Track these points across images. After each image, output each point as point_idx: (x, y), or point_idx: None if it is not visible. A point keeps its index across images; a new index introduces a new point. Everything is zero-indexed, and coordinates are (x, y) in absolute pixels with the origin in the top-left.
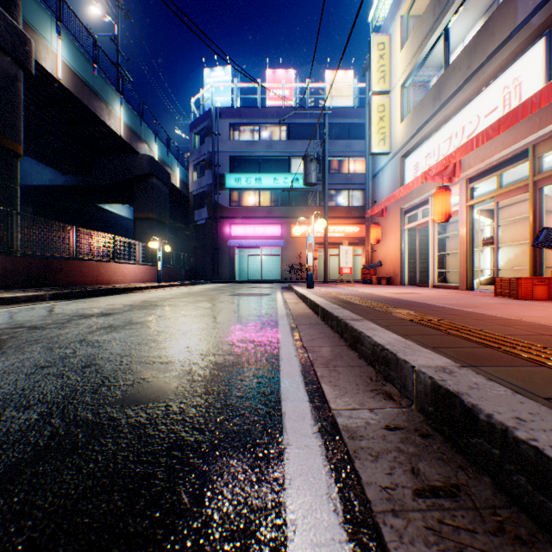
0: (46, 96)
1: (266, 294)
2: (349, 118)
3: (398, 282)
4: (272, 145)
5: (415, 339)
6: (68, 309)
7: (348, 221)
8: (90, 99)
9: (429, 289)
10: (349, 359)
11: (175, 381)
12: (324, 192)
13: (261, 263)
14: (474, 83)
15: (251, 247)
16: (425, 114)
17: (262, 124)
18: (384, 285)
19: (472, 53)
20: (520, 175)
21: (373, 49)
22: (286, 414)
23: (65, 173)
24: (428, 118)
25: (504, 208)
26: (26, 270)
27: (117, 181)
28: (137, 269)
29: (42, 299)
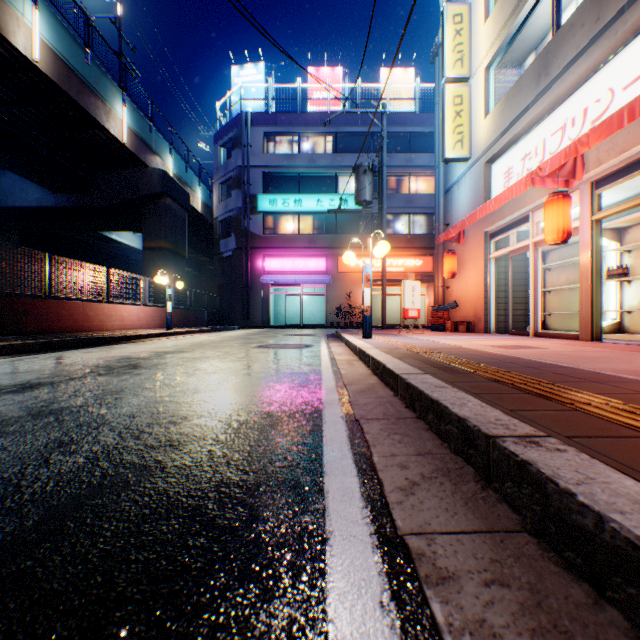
0: (21, 87)
1: (307, 345)
2: (410, 126)
3: (481, 328)
4: (316, 159)
5: None
6: None
7: (409, 252)
8: (81, 93)
9: (533, 339)
10: None
11: None
12: (382, 213)
13: (302, 304)
14: (608, 40)
15: (289, 285)
16: (524, 98)
17: (303, 133)
18: (462, 332)
19: None
20: None
21: (447, 22)
22: None
23: (56, 192)
24: (528, 104)
25: (638, 225)
26: None
27: (121, 202)
28: (141, 311)
29: None
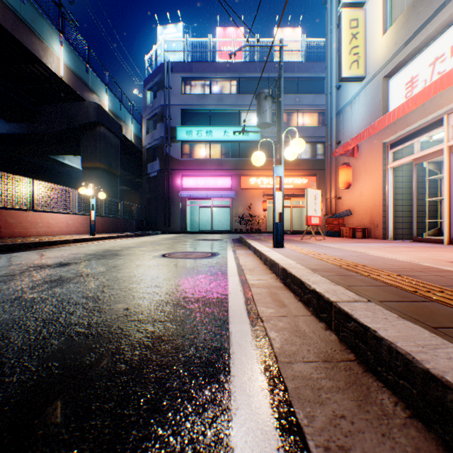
0: None
1: (212, 254)
2: (298, 72)
3: (379, 235)
4: (223, 98)
5: None
6: None
7: (297, 173)
8: (16, 27)
9: None
10: None
11: None
12: (280, 134)
13: (212, 214)
14: None
15: (202, 199)
16: None
17: (213, 78)
18: (359, 238)
19: None
20: None
21: None
22: None
23: (10, 121)
24: (445, 0)
25: None
26: None
27: (63, 129)
28: (70, 219)
29: None
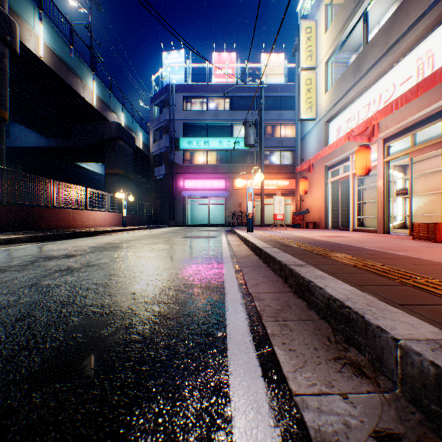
0: (30, 72)
1: (213, 236)
2: (281, 92)
3: (322, 226)
4: (218, 114)
5: (372, 291)
6: (38, 250)
7: (280, 176)
8: (68, 75)
9: (350, 232)
10: (298, 309)
11: (109, 342)
12: (261, 152)
13: (209, 210)
14: (391, 56)
15: (200, 198)
16: (347, 85)
17: (210, 97)
18: (311, 228)
19: (389, 31)
20: (429, 135)
21: (301, 32)
22: (236, 402)
23: (48, 137)
24: (349, 88)
25: (414, 163)
26: (9, 216)
27: (91, 143)
28: (106, 215)
29: (19, 241)
